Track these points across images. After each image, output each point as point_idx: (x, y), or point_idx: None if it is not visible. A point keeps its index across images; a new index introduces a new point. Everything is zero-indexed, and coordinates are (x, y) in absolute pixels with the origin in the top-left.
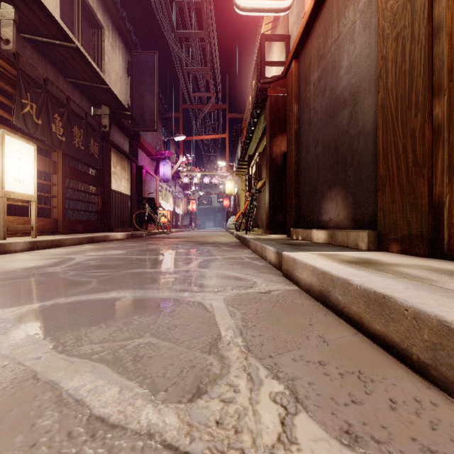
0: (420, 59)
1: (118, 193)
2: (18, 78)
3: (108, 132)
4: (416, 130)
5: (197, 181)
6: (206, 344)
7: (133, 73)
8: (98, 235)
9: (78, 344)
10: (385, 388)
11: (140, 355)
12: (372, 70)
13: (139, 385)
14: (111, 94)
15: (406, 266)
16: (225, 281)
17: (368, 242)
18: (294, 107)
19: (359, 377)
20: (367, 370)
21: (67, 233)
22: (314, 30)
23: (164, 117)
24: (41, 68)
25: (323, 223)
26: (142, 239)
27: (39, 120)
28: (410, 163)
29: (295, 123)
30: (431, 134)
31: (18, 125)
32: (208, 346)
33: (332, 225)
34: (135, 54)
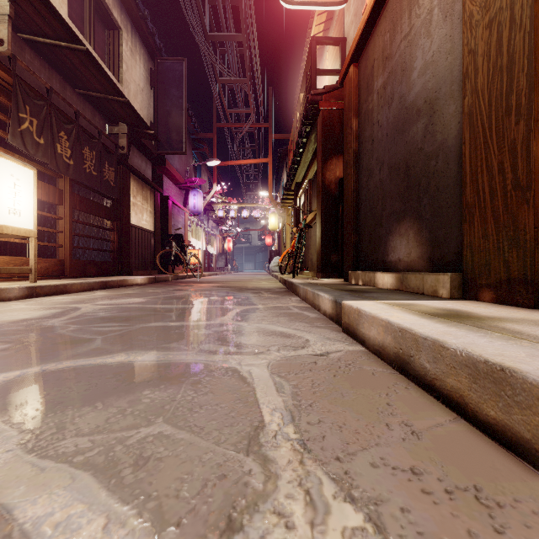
0: (523, 49)
1: (138, 228)
2: (15, 87)
3: (127, 155)
4: (518, 143)
5: (234, 215)
6: (243, 436)
7: (157, 84)
8: (113, 279)
9: (58, 436)
10: (523, 520)
11: (144, 455)
12: (455, 69)
13: (137, 514)
14: (130, 109)
15: (512, 321)
16: (269, 338)
17: (451, 289)
18: (353, 122)
19: (477, 497)
20: (486, 484)
21: (76, 276)
22: (378, 26)
23: (195, 138)
24: (44, 76)
25: (389, 264)
26: (168, 284)
27: (41, 139)
28: (509, 186)
29: (354, 142)
30: (538, 147)
31: (15, 144)
32: (246, 440)
33: (401, 266)
34: (159, 62)
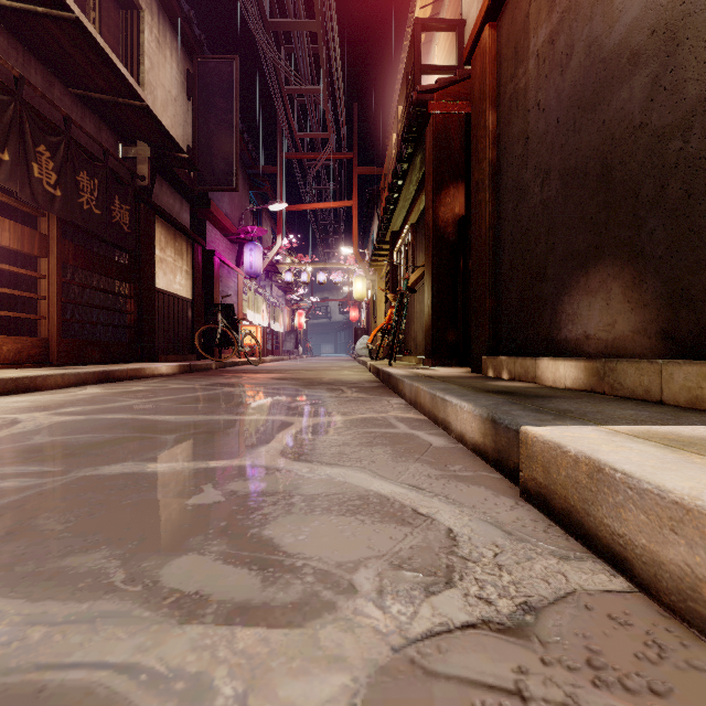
0: None
1: (168, 295)
2: None
3: (150, 188)
4: None
5: (307, 279)
6: None
7: (197, 93)
8: (121, 367)
9: None
10: None
11: None
12: None
13: None
14: (152, 119)
15: None
16: (353, 526)
17: None
18: (489, 116)
19: None
20: None
21: (68, 363)
22: None
23: (253, 173)
24: (15, 62)
25: (563, 344)
26: (207, 374)
27: (4, 154)
28: None
29: (490, 149)
30: None
31: None
32: None
33: (591, 348)
34: (199, 62)
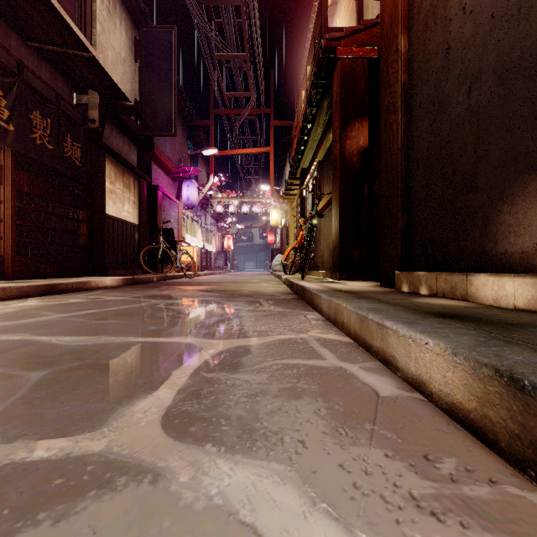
0: None
1: (117, 220)
2: None
3: (101, 131)
4: None
5: (233, 210)
6: None
7: (143, 56)
8: (67, 281)
9: None
10: None
11: None
12: None
13: None
14: (99, 70)
15: None
16: None
17: None
18: (401, 40)
19: None
20: None
21: (22, 277)
22: None
23: (190, 125)
24: None
25: (501, 258)
26: (146, 286)
27: None
28: None
29: (402, 71)
30: None
31: None
32: None
33: None
34: (144, 31)
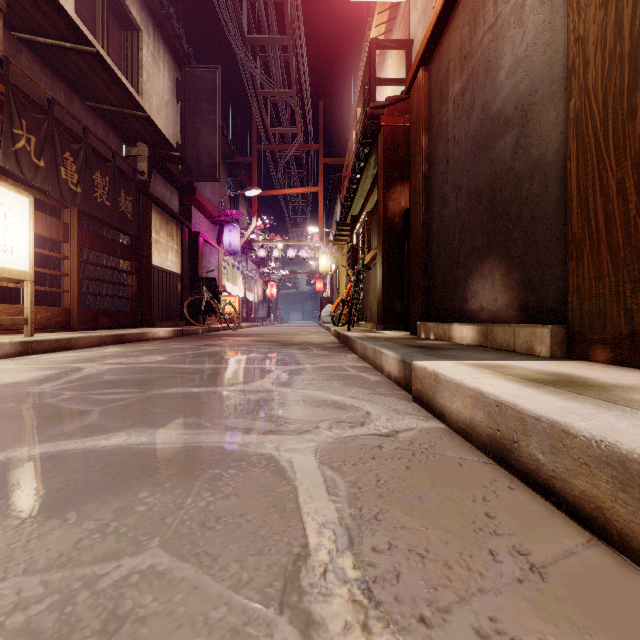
0: None
1: (162, 270)
2: (8, 96)
3: (148, 181)
4: None
5: (278, 255)
6: (276, 575)
7: (185, 97)
8: (130, 331)
9: None
10: None
11: (119, 613)
12: (557, 65)
13: None
14: (151, 126)
15: None
16: (318, 410)
17: (552, 345)
18: (422, 139)
19: None
20: None
21: (85, 328)
22: (454, 18)
23: (231, 162)
24: (45, 84)
25: (469, 313)
26: (197, 338)
27: (40, 161)
28: (632, 211)
29: (423, 163)
30: None
31: (8, 167)
32: (280, 582)
33: (484, 316)
34: (187, 71)
